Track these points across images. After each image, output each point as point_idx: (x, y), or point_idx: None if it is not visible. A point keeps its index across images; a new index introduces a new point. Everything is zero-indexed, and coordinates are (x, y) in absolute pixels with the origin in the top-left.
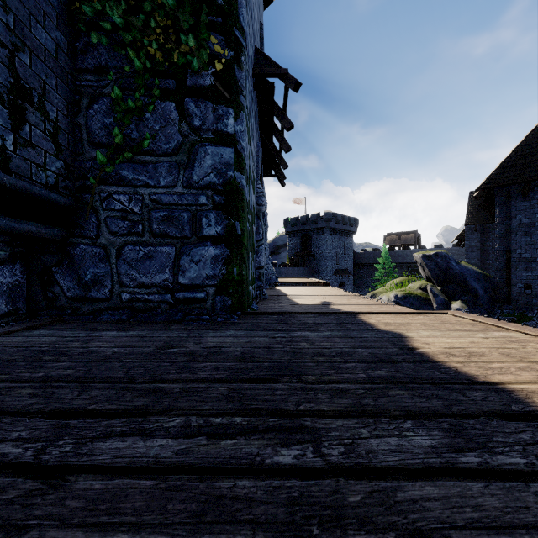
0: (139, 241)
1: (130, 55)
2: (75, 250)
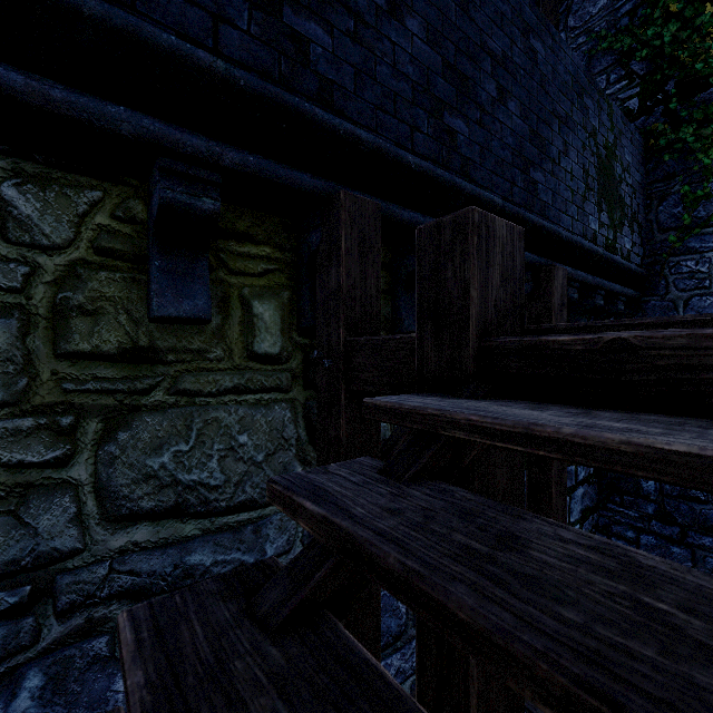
0: (706, 293)
1: (698, 158)
2: (646, 306)
